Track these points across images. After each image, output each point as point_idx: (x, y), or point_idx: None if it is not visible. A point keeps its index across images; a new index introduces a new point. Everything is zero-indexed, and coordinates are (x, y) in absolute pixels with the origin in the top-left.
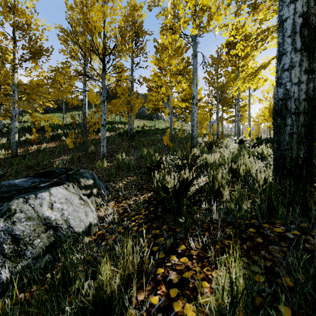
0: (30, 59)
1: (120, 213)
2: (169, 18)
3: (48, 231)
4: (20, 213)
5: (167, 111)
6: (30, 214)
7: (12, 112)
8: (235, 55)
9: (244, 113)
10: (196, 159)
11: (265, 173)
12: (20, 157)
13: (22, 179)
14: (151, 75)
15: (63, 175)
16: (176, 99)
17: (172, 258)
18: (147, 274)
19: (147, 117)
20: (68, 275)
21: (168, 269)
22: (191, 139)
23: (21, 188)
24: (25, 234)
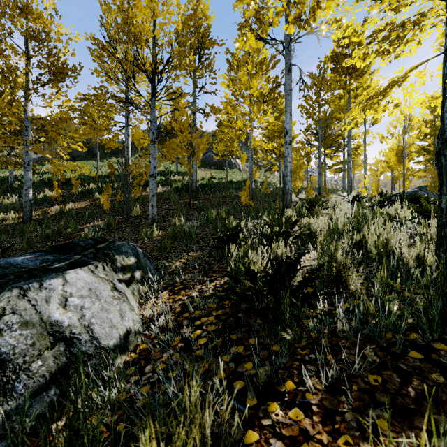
0: (49, 82)
1: (177, 312)
2: (252, 8)
3: (56, 346)
4: (12, 314)
5: (244, 156)
6: (29, 317)
7: (24, 159)
8: (344, 72)
9: (357, 159)
10: (294, 225)
11: (419, 249)
12: (36, 223)
13: (28, 256)
14: (222, 102)
15: (90, 250)
16: (258, 138)
17: (271, 410)
18: (227, 445)
19: (216, 165)
20: (78, 444)
21: (267, 435)
22: (283, 195)
23: (25, 270)
24: (18, 352)
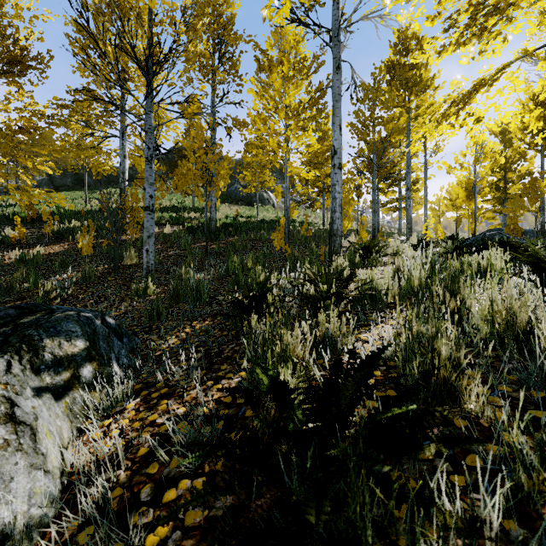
0: (3, 74)
1: (139, 459)
2: None
3: None
4: None
5: (280, 189)
6: None
7: None
8: (403, 86)
9: (415, 195)
10: (350, 282)
11: None
12: None
13: None
14: (249, 113)
15: (4, 328)
16: (296, 163)
17: None
18: None
19: (244, 200)
20: None
21: None
22: (330, 238)
23: None
24: None
